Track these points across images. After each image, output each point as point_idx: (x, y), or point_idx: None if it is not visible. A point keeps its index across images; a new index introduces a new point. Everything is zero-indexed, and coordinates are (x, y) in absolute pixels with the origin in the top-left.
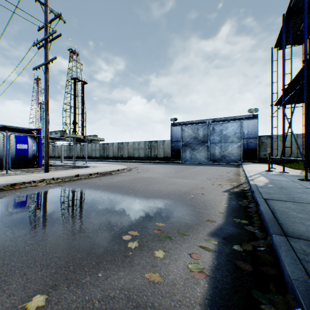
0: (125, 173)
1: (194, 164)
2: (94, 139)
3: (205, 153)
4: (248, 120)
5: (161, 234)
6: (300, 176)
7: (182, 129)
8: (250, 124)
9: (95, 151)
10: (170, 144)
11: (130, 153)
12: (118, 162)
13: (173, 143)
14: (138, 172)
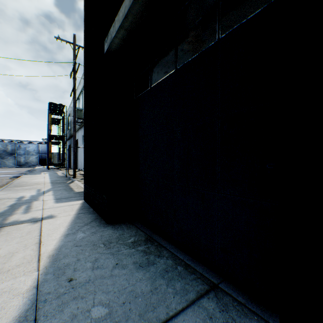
0: None
1: (6, 167)
2: None
3: (13, 161)
4: (42, 144)
5: (19, 171)
6: None
7: None
8: (44, 146)
9: None
10: None
11: None
12: None
13: None
14: None
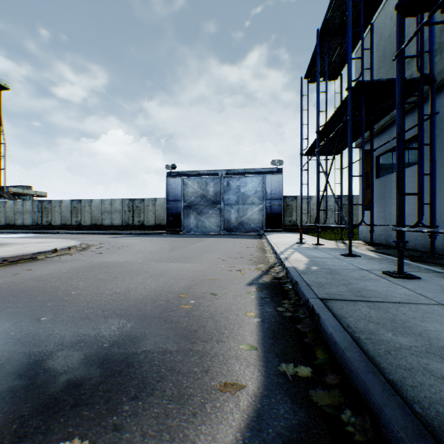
0: (71, 255)
1: (201, 235)
2: (25, 193)
3: (216, 219)
4: (272, 175)
5: None
6: (339, 249)
7: (184, 182)
8: (274, 180)
9: (23, 214)
10: (165, 204)
11: (95, 218)
12: (71, 234)
13: (169, 203)
14: (100, 252)
